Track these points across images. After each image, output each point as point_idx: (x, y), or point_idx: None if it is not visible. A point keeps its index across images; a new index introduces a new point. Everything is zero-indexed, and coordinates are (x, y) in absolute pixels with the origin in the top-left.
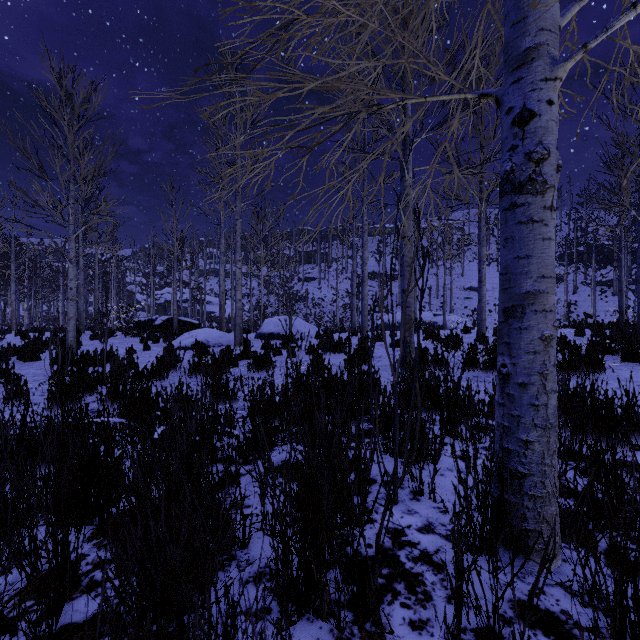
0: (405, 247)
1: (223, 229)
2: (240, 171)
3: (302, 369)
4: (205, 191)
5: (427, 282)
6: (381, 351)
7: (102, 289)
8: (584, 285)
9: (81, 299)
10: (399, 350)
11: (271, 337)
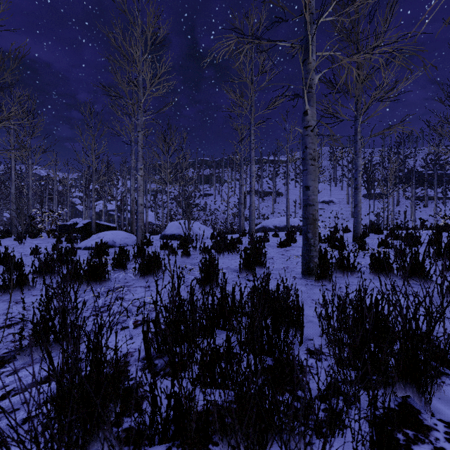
0: (308, 138)
1: (133, 147)
2: (142, 88)
3: (193, 273)
4: (118, 115)
5: (292, 197)
6: (271, 251)
7: (48, 201)
8: (407, 199)
9: (13, 206)
10: (287, 250)
11: (173, 238)
